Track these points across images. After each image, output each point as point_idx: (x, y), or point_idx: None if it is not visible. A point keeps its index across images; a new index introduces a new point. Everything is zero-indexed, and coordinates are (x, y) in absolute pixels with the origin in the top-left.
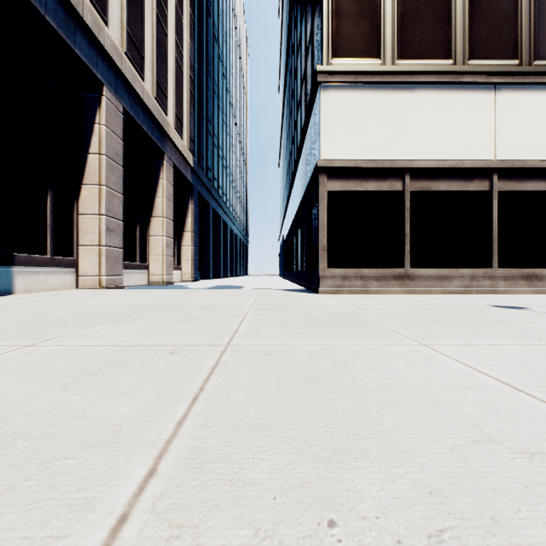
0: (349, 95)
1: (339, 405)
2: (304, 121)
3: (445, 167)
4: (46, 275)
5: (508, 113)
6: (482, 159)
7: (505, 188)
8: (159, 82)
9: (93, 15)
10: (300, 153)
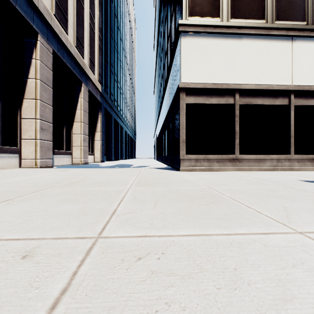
0: (200, 41)
1: None
2: (170, 60)
3: (261, 89)
4: None
5: (300, 55)
6: (284, 84)
7: (298, 103)
8: (78, 37)
9: None
10: (167, 82)
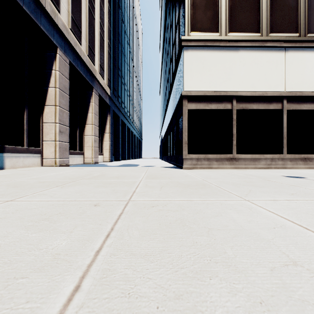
0: (200, 54)
1: (198, 240)
2: (174, 69)
3: (256, 95)
4: (24, 158)
5: (293, 64)
6: (277, 91)
7: (291, 108)
8: (90, 46)
9: (51, 7)
10: (172, 88)
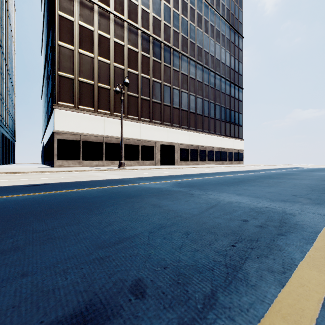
0: (64, 113)
1: (44, 170)
2: (51, 111)
3: (91, 135)
4: None
5: (107, 124)
6: (101, 134)
7: (107, 142)
8: None
9: None
10: (50, 118)
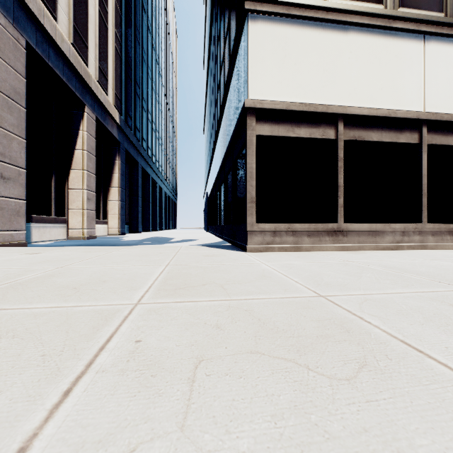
0: (280, 30)
1: None
2: (229, 68)
3: (378, 116)
4: None
5: (436, 65)
6: (412, 110)
7: (433, 142)
8: (78, 29)
9: None
10: (224, 107)
